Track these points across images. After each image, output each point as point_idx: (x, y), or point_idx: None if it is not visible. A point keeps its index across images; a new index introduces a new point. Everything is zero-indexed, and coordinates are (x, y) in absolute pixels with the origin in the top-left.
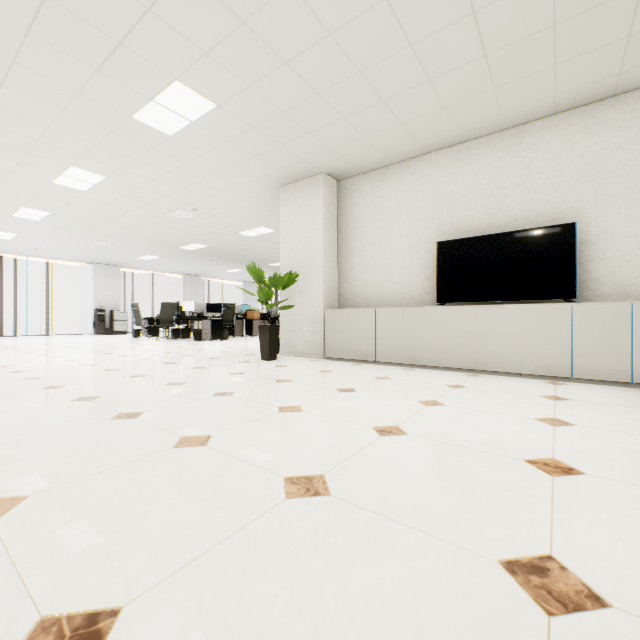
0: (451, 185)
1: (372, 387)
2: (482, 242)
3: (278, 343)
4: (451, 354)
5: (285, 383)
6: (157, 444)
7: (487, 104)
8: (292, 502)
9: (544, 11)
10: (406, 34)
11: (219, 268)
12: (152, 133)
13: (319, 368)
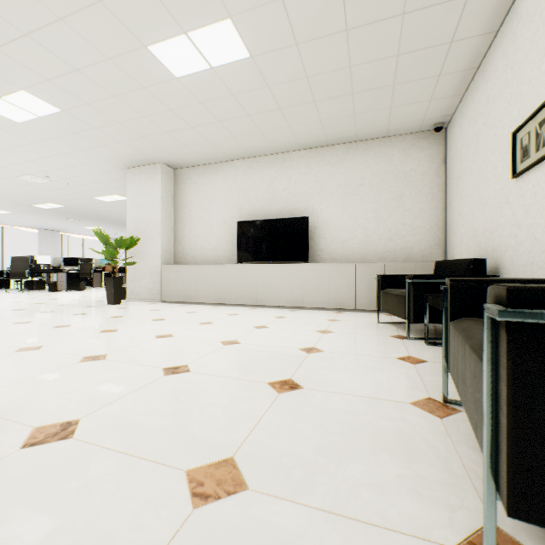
0: (248, 184)
1: (178, 317)
2: (263, 224)
3: (126, 291)
4: (243, 295)
5: (116, 318)
6: (2, 352)
7: (261, 139)
8: (82, 363)
9: (272, 102)
10: (196, 97)
11: (79, 225)
12: (0, 118)
13: (151, 308)
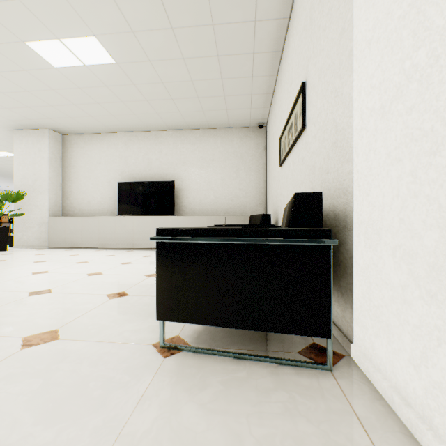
0: (128, 152)
1: (60, 259)
2: (139, 185)
3: (13, 240)
4: (122, 241)
5: None
6: None
7: (136, 119)
8: None
9: (139, 95)
10: (74, 83)
11: None
12: None
13: (37, 253)
